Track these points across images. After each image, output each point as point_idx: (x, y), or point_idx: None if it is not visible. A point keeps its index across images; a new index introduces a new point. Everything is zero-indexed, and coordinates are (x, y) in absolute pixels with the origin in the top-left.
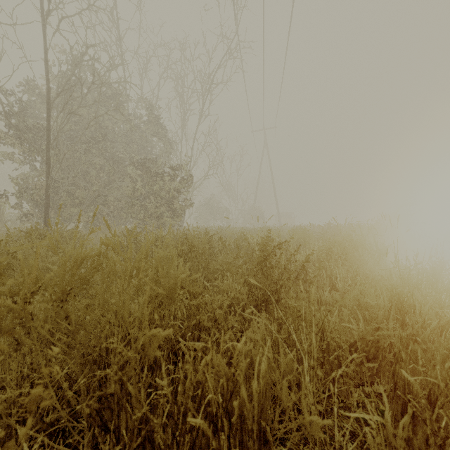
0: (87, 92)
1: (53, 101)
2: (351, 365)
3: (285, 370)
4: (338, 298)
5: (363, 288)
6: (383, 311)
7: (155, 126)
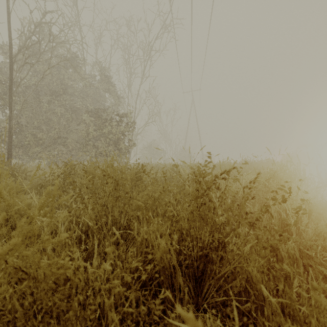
0: (44, 49)
1: (15, 56)
2: None
3: None
4: None
5: None
6: None
7: (106, 84)
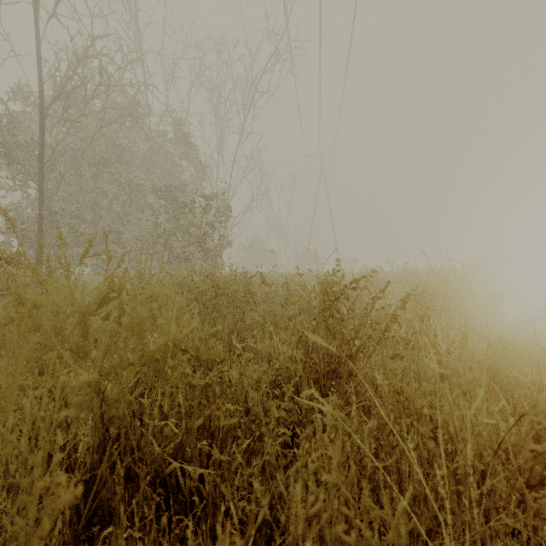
0: (93, 96)
1: (48, 107)
2: (520, 514)
3: (393, 542)
4: (459, 369)
5: (503, 353)
6: (545, 394)
7: (183, 145)
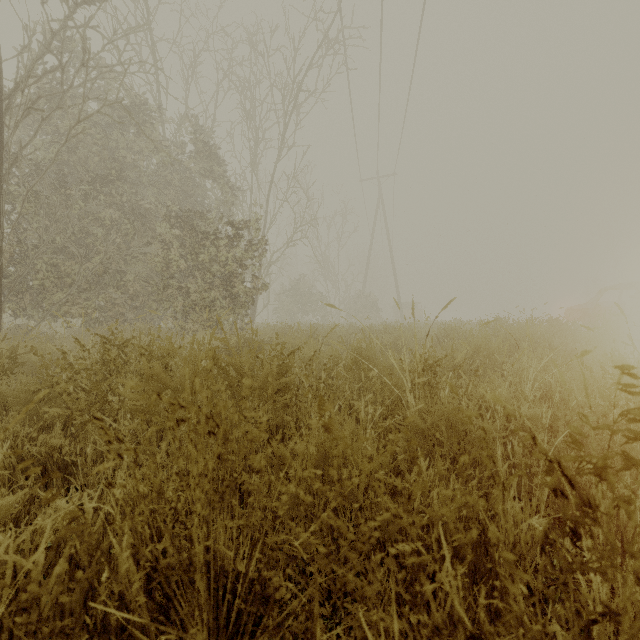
0: (72, 81)
1: (9, 96)
2: None
3: None
4: None
5: None
6: None
7: (207, 160)
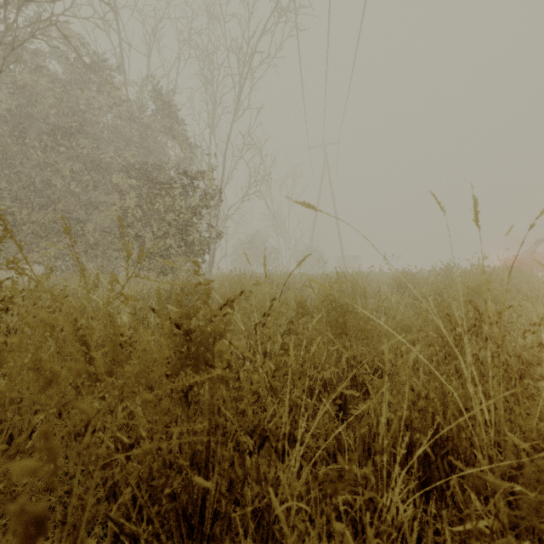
0: (15, 16)
1: None
2: None
3: None
4: None
5: None
6: None
7: (167, 119)
